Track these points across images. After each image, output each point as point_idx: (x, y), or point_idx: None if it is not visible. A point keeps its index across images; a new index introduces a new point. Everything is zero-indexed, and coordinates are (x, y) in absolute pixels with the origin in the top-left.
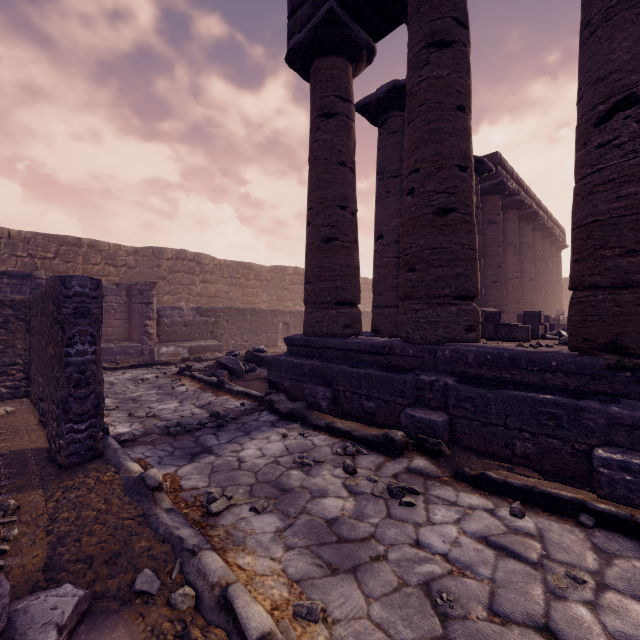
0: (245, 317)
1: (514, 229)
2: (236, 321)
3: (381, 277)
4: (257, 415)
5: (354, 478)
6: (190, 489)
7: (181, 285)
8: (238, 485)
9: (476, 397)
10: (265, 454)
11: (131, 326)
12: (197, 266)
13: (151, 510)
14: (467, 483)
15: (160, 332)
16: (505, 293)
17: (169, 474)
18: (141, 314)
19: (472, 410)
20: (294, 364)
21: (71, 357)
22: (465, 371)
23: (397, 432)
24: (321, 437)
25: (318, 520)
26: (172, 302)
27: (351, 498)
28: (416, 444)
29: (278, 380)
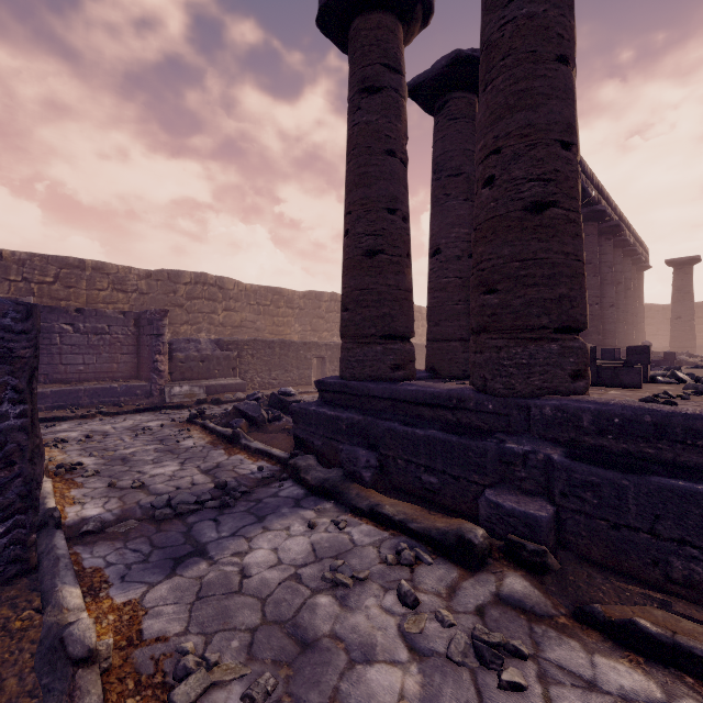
0: (273, 351)
1: (593, 245)
2: (263, 355)
3: (438, 302)
4: (277, 486)
5: (416, 616)
6: (154, 640)
7: (201, 313)
8: (232, 630)
9: (601, 483)
10: (281, 560)
11: (140, 361)
12: (219, 292)
13: None
14: (601, 633)
15: (173, 369)
16: None
17: (130, 603)
18: (150, 348)
19: (594, 502)
20: (327, 417)
21: None
22: (576, 439)
23: (476, 530)
24: (363, 528)
25: None
26: (190, 333)
27: (414, 665)
28: (505, 549)
29: (307, 436)
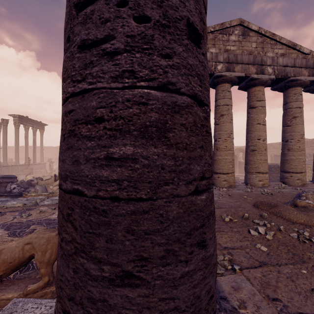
0: None
1: None
2: None
3: None
4: None
5: None
6: None
7: None
8: None
9: None
10: None
11: None
12: None
13: None
14: None
15: None
16: None
17: None
18: None
19: None
20: None
21: None
22: None
23: None
24: None
25: None
26: None
27: None
28: None
29: None
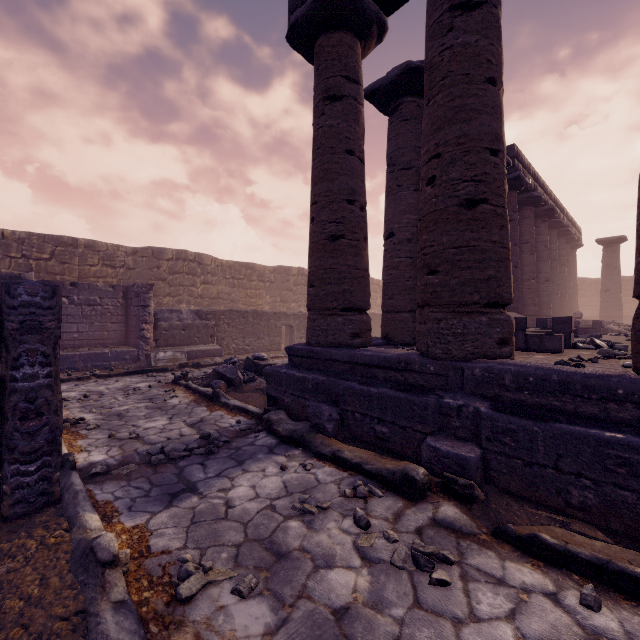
0: (247, 320)
1: (530, 227)
2: (237, 324)
3: (392, 279)
4: (253, 437)
5: (368, 535)
6: (160, 553)
7: (181, 286)
8: (221, 546)
9: (517, 430)
10: (259, 494)
11: (128, 330)
12: (198, 267)
13: (94, 604)
14: (512, 545)
15: (157, 336)
16: (521, 295)
17: (138, 527)
18: (137, 317)
19: (512, 445)
20: (296, 378)
21: (17, 382)
22: (500, 395)
23: (418, 469)
24: (326, 470)
25: (322, 610)
26: (172, 304)
27: (365, 569)
28: (441, 484)
29: (278, 395)
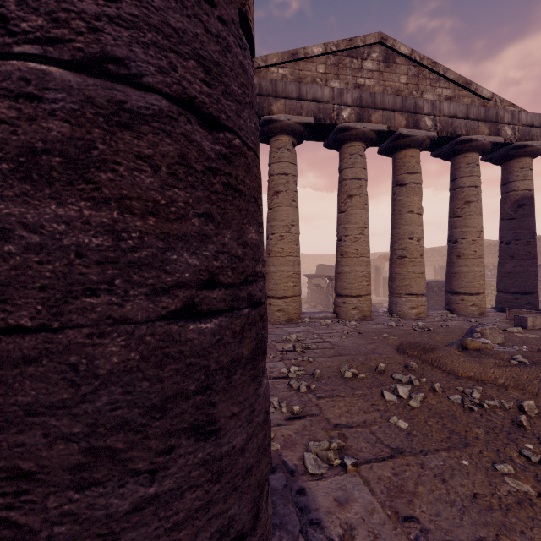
0: None
1: None
2: None
3: None
4: None
5: None
6: None
7: None
8: None
9: None
10: None
11: None
12: None
13: None
14: None
15: None
16: None
17: None
18: None
19: None
20: None
21: None
22: None
23: None
24: None
25: None
26: None
27: None
28: None
29: None
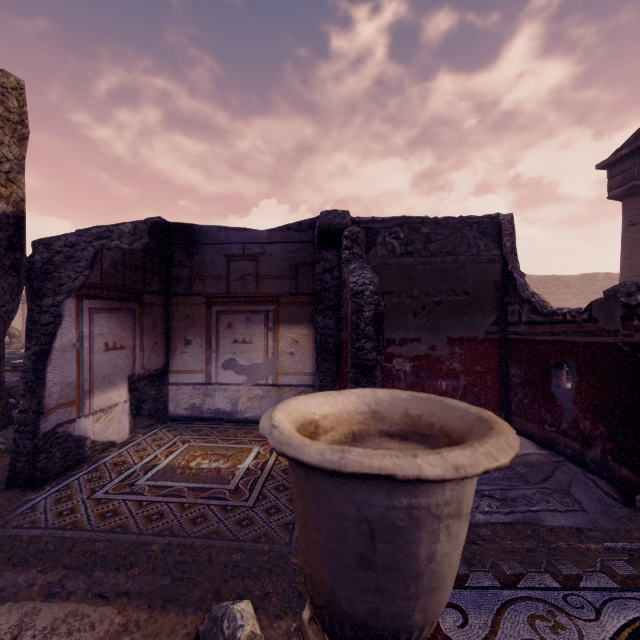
0: None
1: None
2: None
3: None
4: None
5: None
6: None
7: None
8: None
9: None
10: None
11: None
12: None
13: None
14: None
15: None
16: None
17: None
18: None
19: None
20: None
21: None
22: None
23: None
24: None
25: None
26: None
27: None
28: None
29: None
